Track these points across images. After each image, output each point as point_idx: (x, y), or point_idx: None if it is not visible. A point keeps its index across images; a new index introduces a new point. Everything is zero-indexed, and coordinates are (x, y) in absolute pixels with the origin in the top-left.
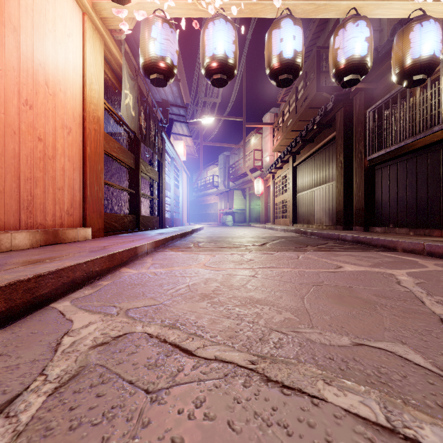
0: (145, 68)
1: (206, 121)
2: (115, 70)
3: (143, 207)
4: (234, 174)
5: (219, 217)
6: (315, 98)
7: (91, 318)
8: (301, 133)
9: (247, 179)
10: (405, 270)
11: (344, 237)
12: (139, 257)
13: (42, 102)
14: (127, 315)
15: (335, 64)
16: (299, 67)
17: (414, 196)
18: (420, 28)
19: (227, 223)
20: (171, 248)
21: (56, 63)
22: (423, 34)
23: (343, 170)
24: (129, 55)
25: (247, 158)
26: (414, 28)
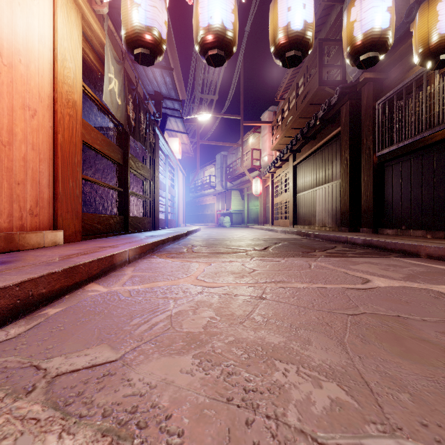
0: (128, 40)
1: (203, 118)
2: (98, 51)
3: (134, 207)
4: (231, 174)
5: (216, 218)
6: (317, 93)
7: None
8: (302, 130)
9: (245, 179)
10: None
11: (353, 240)
12: (117, 267)
13: None
14: (48, 393)
15: (350, 39)
16: (309, 42)
17: (431, 195)
18: None
19: (224, 224)
20: (160, 254)
21: (13, 27)
22: None
23: (349, 168)
24: (114, 34)
25: (245, 158)
26: None
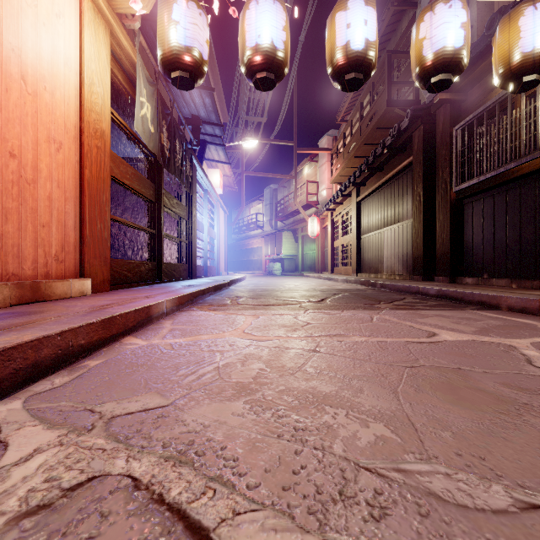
0: (164, 62)
1: (248, 145)
2: (128, 71)
3: (168, 252)
4: (283, 211)
5: (264, 265)
6: (385, 116)
7: (42, 437)
8: (367, 159)
9: (299, 218)
10: (528, 340)
11: (426, 291)
12: (154, 320)
13: (16, 104)
14: (108, 430)
15: (419, 59)
16: (372, 63)
17: (516, 238)
18: (534, 12)
19: (274, 272)
20: (200, 306)
21: (38, 51)
22: (538, 19)
23: (422, 205)
24: (146, 51)
25: (299, 192)
26: (526, 12)
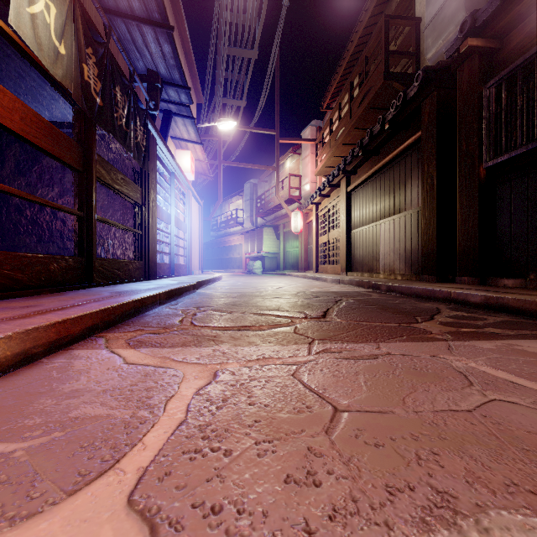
0: None
1: (225, 126)
2: None
3: (118, 245)
4: (264, 207)
5: (244, 263)
6: (382, 92)
7: None
8: (361, 141)
9: (281, 214)
10: None
11: (463, 297)
12: None
13: None
14: None
15: None
16: None
17: None
18: None
19: (255, 270)
20: (118, 334)
21: None
22: None
23: (436, 189)
24: None
25: (281, 186)
26: None
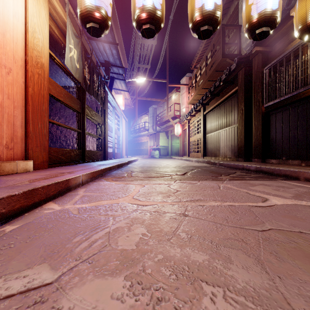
0: (81, 16)
1: (139, 81)
2: (62, 28)
3: (90, 144)
4: (160, 121)
5: (149, 152)
6: (221, 63)
7: None
8: (210, 89)
9: (169, 124)
10: None
11: (248, 167)
12: (72, 189)
13: None
14: None
15: (249, 18)
16: (218, 19)
17: (304, 135)
18: None
19: (155, 156)
20: (107, 178)
21: None
22: None
23: (244, 116)
24: (74, 16)
25: (169, 109)
26: None
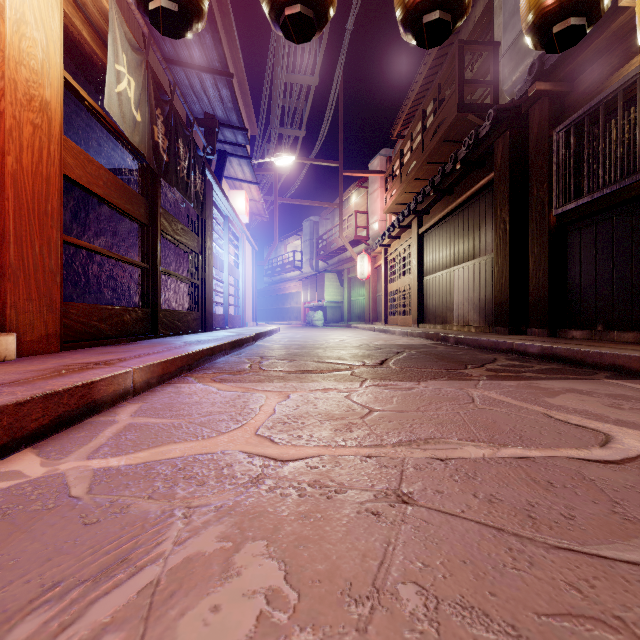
0: None
1: (282, 162)
2: (99, 26)
3: (174, 295)
4: (325, 248)
5: (303, 314)
6: (456, 124)
7: None
8: (433, 179)
9: (345, 257)
10: None
11: (523, 348)
12: (103, 407)
13: None
14: None
15: None
16: None
17: None
18: None
19: (315, 322)
20: (202, 374)
21: None
22: None
23: (508, 235)
24: None
25: (345, 225)
26: None
